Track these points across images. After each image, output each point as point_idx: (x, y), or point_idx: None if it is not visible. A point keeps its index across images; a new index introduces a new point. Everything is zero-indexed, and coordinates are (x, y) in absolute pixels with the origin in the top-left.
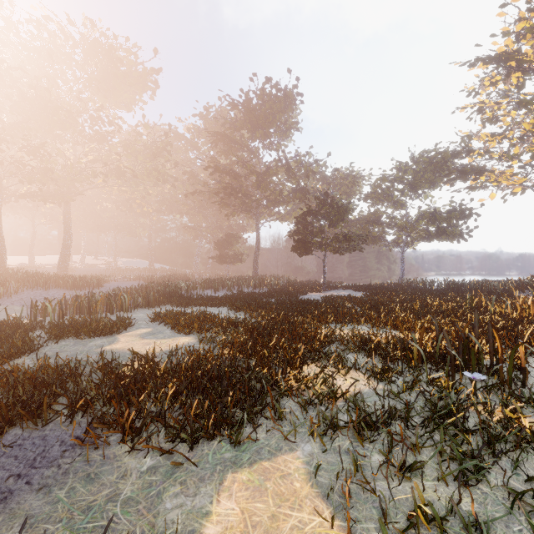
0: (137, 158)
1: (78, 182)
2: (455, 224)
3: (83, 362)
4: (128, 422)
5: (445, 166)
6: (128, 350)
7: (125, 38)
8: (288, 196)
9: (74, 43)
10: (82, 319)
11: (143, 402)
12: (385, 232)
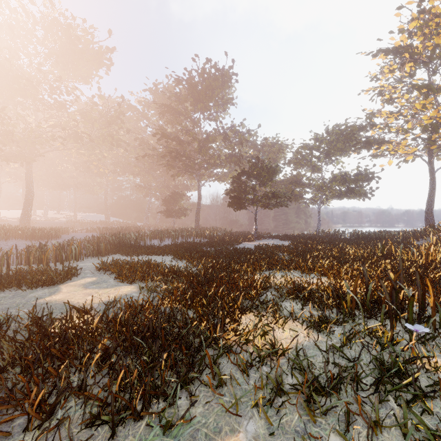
0: (93, 124)
1: (38, 144)
2: (361, 185)
3: (16, 316)
4: (35, 405)
5: (353, 137)
6: (65, 302)
7: (82, 19)
8: (225, 160)
9: (35, 21)
10: (26, 269)
11: (62, 372)
12: (305, 191)
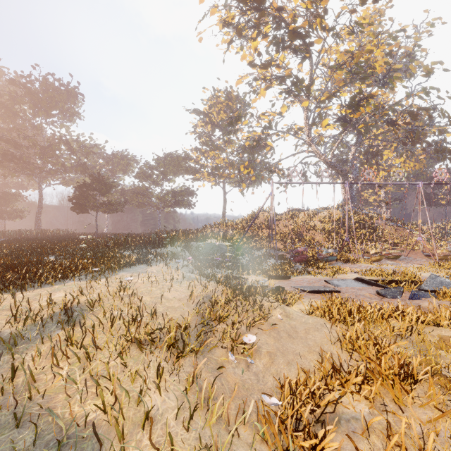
0: None
1: None
2: (188, 198)
3: None
4: None
5: (180, 165)
6: None
7: None
8: (70, 168)
9: None
10: None
11: None
12: (148, 200)
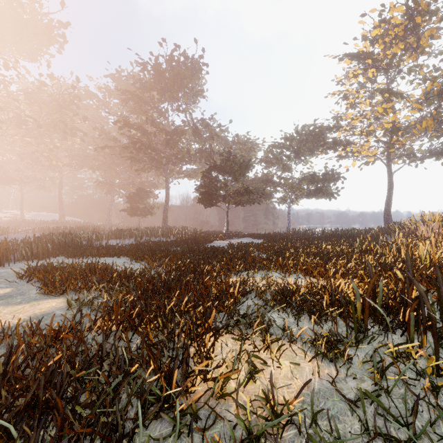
0: (41, 108)
1: None
2: (328, 185)
3: None
4: None
5: (321, 138)
6: None
7: None
8: (195, 155)
9: None
10: None
11: None
12: (276, 190)
